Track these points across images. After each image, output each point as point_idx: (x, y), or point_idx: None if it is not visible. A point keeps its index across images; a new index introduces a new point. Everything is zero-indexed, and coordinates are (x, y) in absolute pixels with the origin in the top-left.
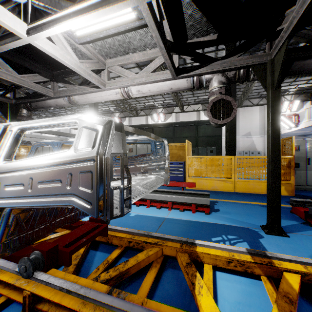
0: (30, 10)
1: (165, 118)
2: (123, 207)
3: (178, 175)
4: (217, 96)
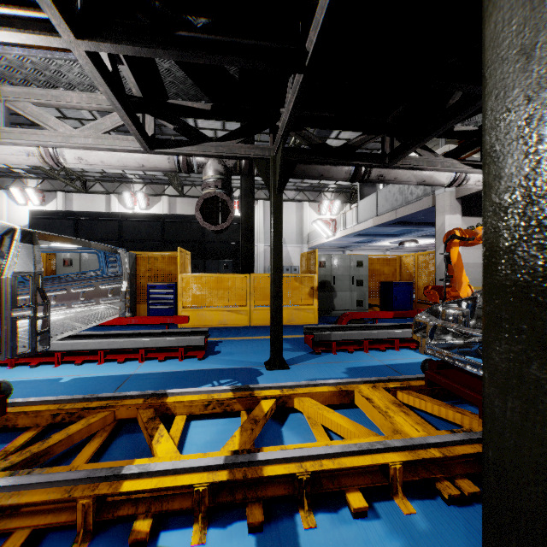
0: None
1: (147, 204)
2: (35, 343)
3: (165, 307)
4: (210, 192)
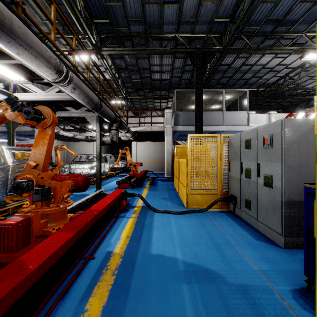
0: None
1: None
2: None
3: None
4: None
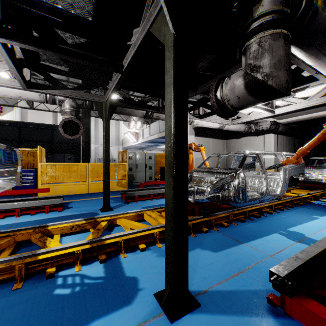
0: None
1: (1, 111)
2: None
3: (27, 184)
4: (68, 117)
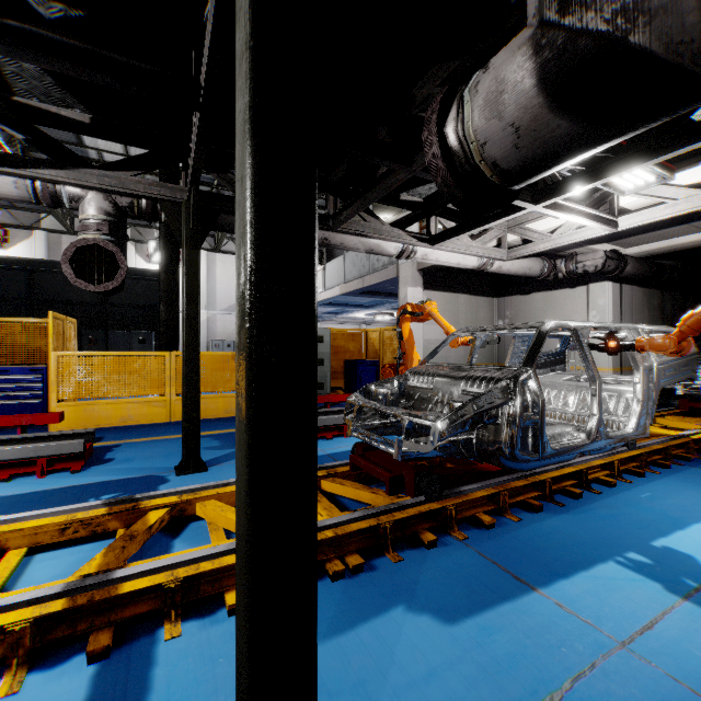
0: None
1: (6, 239)
2: None
3: (27, 402)
4: (87, 238)
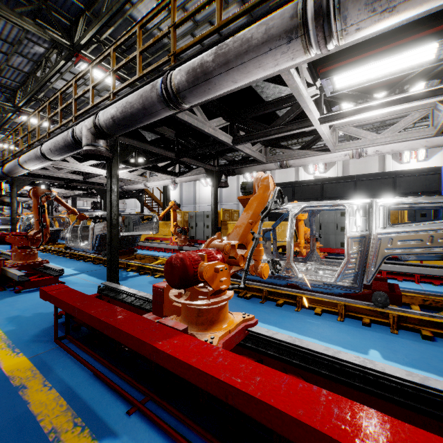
0: (322, 102)
1: (325, 168)
2: None
3: None
4: None
